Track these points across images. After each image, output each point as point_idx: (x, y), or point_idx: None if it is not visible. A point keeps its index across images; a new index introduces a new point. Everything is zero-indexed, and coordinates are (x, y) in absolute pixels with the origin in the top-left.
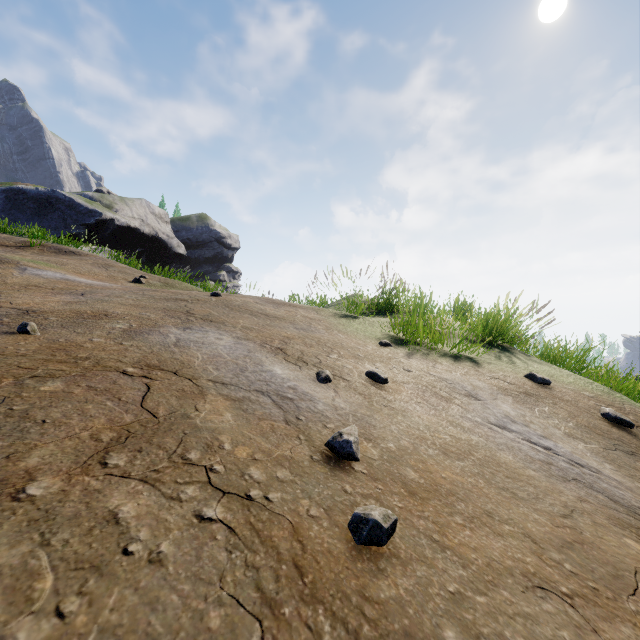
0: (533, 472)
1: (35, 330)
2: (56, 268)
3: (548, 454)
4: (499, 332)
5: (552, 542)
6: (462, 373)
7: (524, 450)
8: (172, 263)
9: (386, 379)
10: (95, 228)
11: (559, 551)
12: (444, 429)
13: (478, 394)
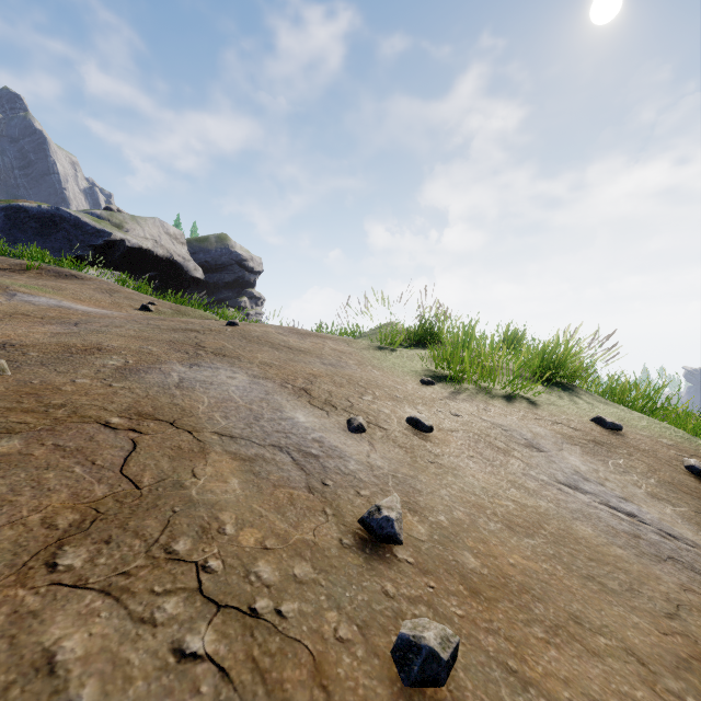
0: (620, 550)
1: (4, 369)
2: (52, 294)
3: (633, 523)
4: (556, 367)
5: (663, 661)
6: (519, 417)
7: (604, 518)
8: (188, 288)
9: (431, 427)
10: (103, 250)
11: (675, 675)
12: (505, 492)
13: (540, 444)
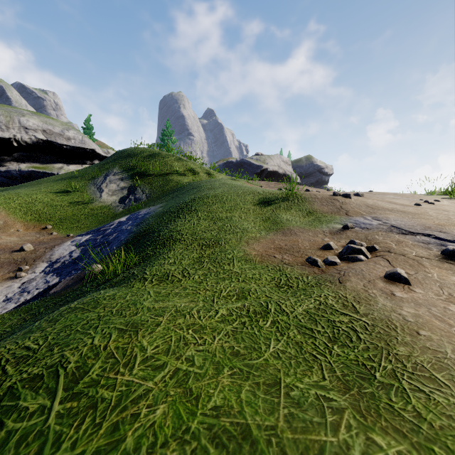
0: None
1: None
2: None
3: None
4: None
5: None
6: None
7: None
8: None
9: (439, 201)
10: (259, 174)
11: None
12: (452, 205)
13: None
